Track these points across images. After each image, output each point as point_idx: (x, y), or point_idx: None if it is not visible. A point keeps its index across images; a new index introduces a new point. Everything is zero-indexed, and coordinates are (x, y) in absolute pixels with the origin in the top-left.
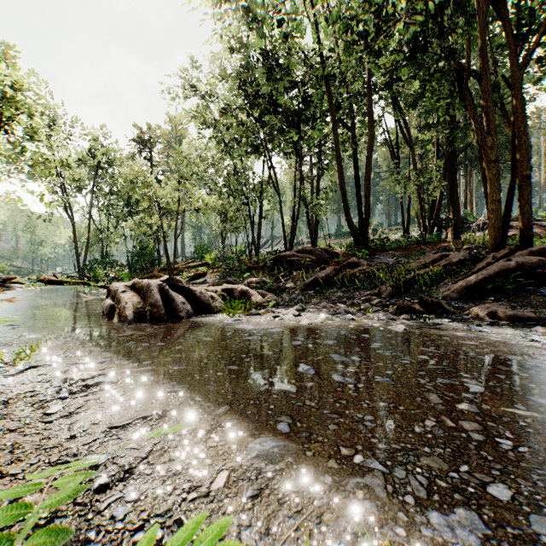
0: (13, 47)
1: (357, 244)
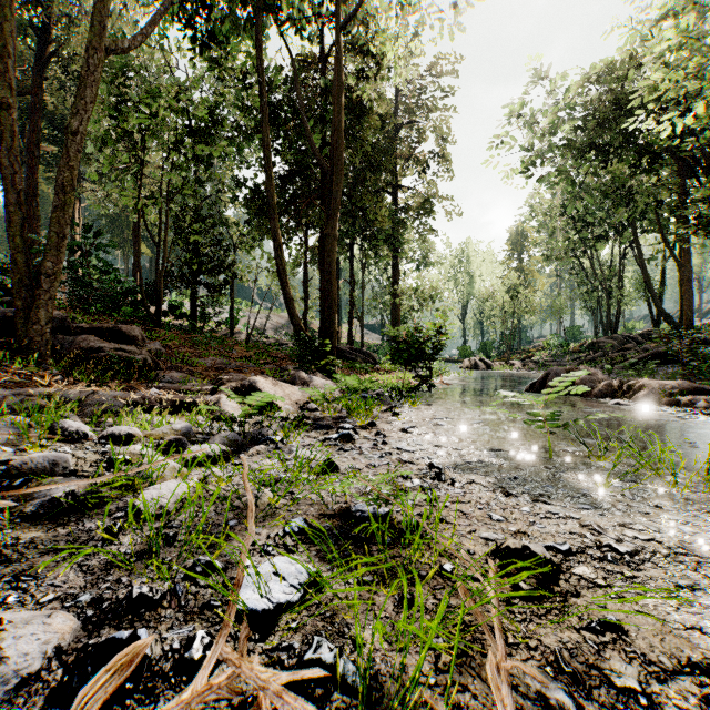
0: (432, 243)
1: (671, 329)
